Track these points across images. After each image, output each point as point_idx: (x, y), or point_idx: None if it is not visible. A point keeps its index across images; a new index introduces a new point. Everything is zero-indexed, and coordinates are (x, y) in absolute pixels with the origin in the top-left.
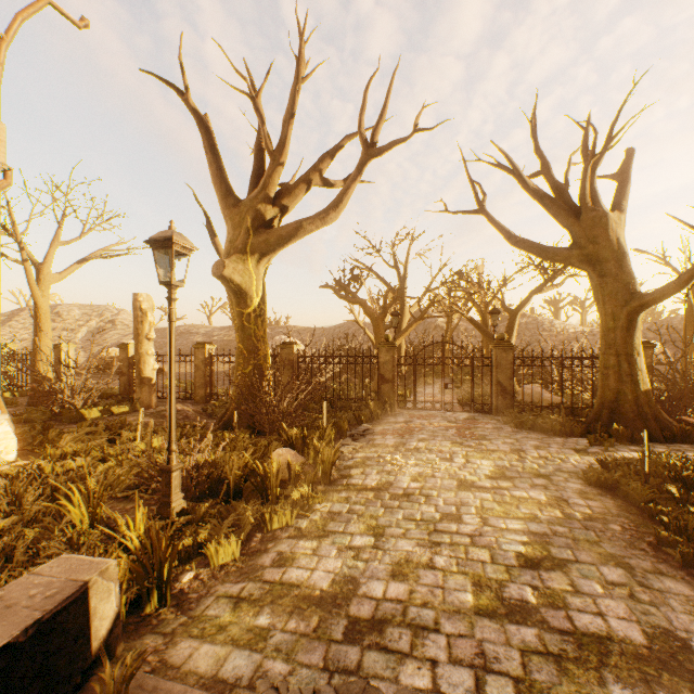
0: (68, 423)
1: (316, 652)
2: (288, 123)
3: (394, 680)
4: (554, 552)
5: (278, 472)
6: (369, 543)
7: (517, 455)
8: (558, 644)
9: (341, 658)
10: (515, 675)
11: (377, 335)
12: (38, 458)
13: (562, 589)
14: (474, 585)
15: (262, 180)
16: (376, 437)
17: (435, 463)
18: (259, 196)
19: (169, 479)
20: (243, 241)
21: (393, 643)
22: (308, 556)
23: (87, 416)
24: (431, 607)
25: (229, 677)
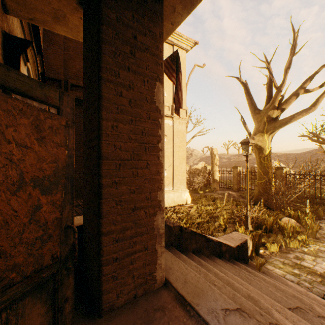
0: (194, 193)
1: (321, 287)
2: (286, 72)
3: None
4: None
5: (290, 226)
6: None
7: None
8: None
9: None
10: None
11: None
12: (194, 203)
13: None
14: None
15: (271, 100)
16: None
17: None
18: (270, 107)
19: (247, 219)
20: (262, 127)
21: None
22: (310, 260)
23: (199, 192)
24: None
25: (288, 279)
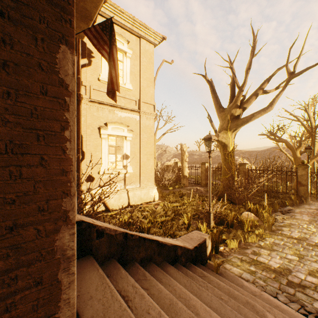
0: (164, 189)
1: (275, 284)
2: (247, 73)
3: (310, 304)
4: None
5: (249, 221)
6: (295, 259)
7: None
8: None
9: (285, 289)
10: None
11: (295, 158)
12: (162, 200)
13: None
14: None
15: (234, 99)
16: (296, 214)
17: None
18: (233, 106)
19: (209, 216)
20: (226, 125)
21: (309, 294)
22: (266, 255)
23: (169, 188)
24: None
25: (245, 278)
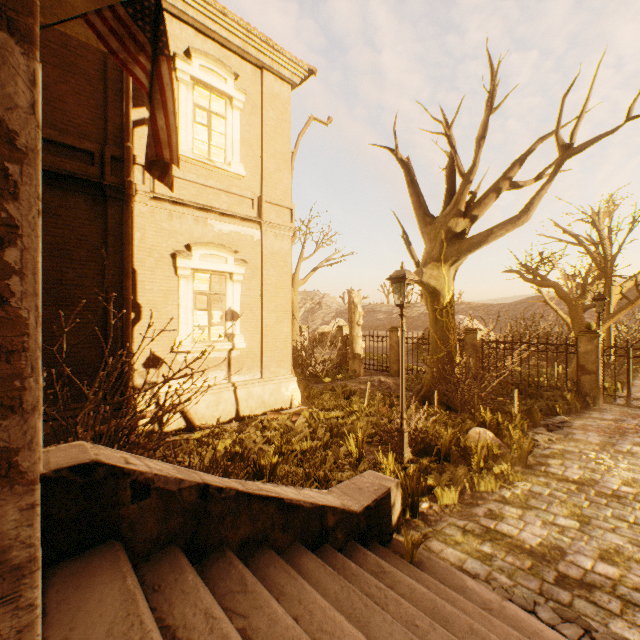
0: (313, 382)
1: (531, 582)
2: (479, 145)
3: (603, 624)
4: None
5: (481, 448)
6: (573, 526)
7: None
8: None
9: (553, 593)
10: None
11: (574, 319)
12: (309, 405)
13: None
14: None
15: (454, 198)
16: (575, 431)
17: None
18: (451, 212)
19: (402, 437)
20: (437, 251)
21: (601, 602)
22: (514, 519)
23: (324, 379)
24: None
25: (470, 570)
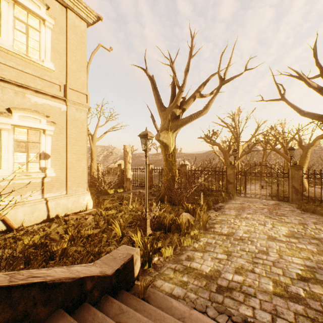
0: (103, 195)
1: (205, 293)
2: (186, 74)
3: (236, 310)
4: (317, 276)
5: (185, 223)
6: (224, 258)
7: (302, 226)
8: (314, 314)
9: (215, 298)
10: (290, 320)
11: (225, 160)
12: (98, 208)
13: (319, 293)
14: (273, 283)
15: (175, 99)
16: (226, 210)
17: (255, 226)
18: (173, 106)
19: (146, 222)
20: (167, 125)
21: (236, 297)
22: (199, 259)
23: (109, 193)
24: (252, 287)
25: (176, 294)
